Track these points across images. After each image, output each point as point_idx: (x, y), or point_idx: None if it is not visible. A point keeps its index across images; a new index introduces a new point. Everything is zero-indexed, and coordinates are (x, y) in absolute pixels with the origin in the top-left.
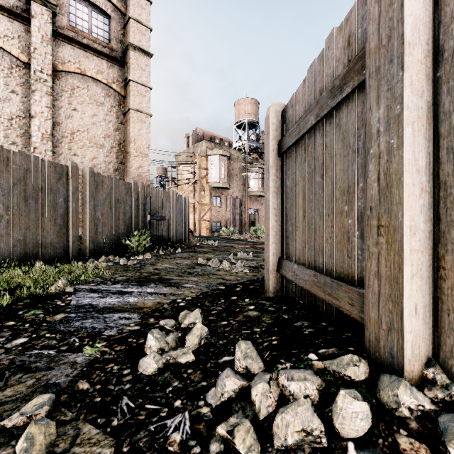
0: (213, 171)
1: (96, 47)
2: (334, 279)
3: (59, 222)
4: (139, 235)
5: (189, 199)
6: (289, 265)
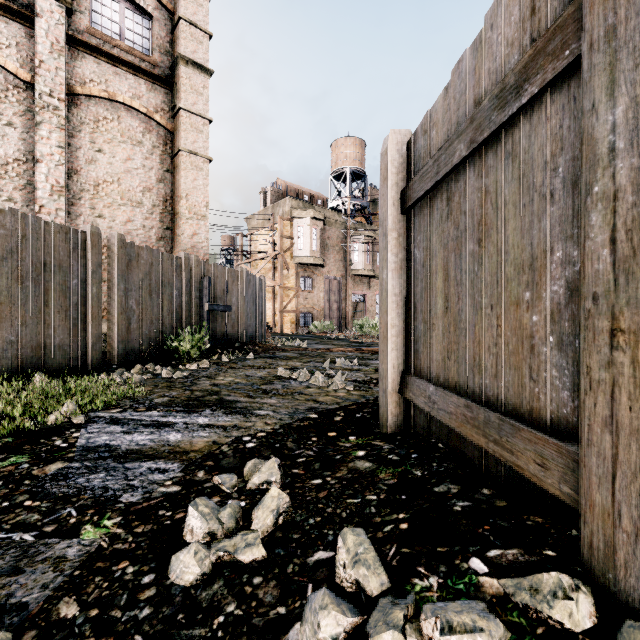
0: (300, 240)
1: (131, 61)
2: (504, 415)
3: (72, 314)
4: (192, 333)
5: (267, 281)
6: (419, 385)
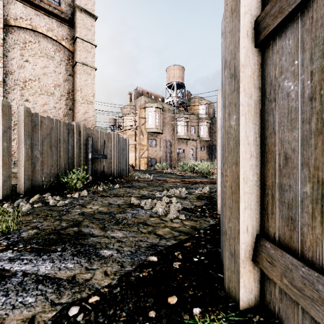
0: (149, 119)
1: (46, 7)
2: None
3: None
4: (77, 172)
5: (132, 141)
6: (314, 283)
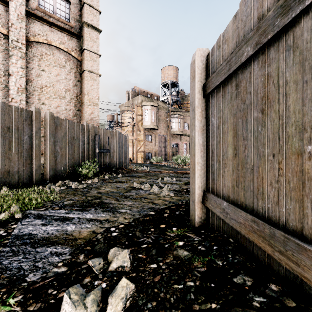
0: (146, 117)
1: (59, 24)
2: (287, 233)
3: (24, 155)
4: (89, 164)
5: (129, 137)
6: (216, 201)
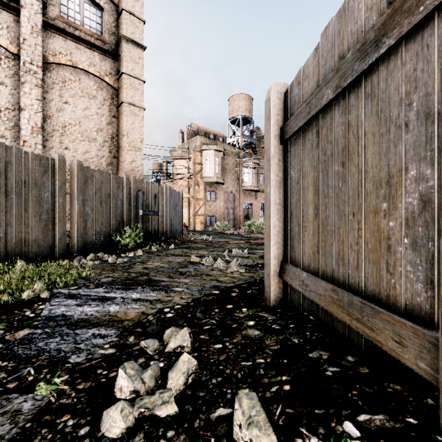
0: (207, 166)
1: (88, 39)
2: (365, 299)
3: (44, 218)
4: (130, 231)
5: (184, 194)
6: (295, 272)
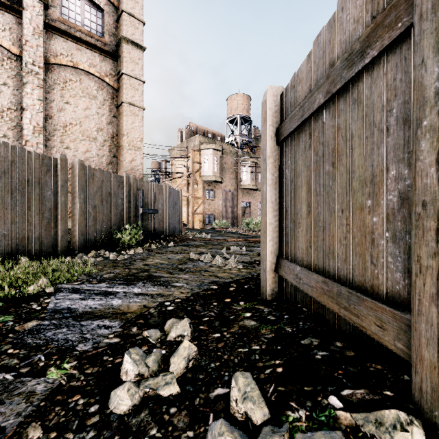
0: (206, 165)
1: (89, 40)
2: (352, 289)
3: (47, 216)
4: (130, 228)
5: (183, 193)
6: (289, 266)
